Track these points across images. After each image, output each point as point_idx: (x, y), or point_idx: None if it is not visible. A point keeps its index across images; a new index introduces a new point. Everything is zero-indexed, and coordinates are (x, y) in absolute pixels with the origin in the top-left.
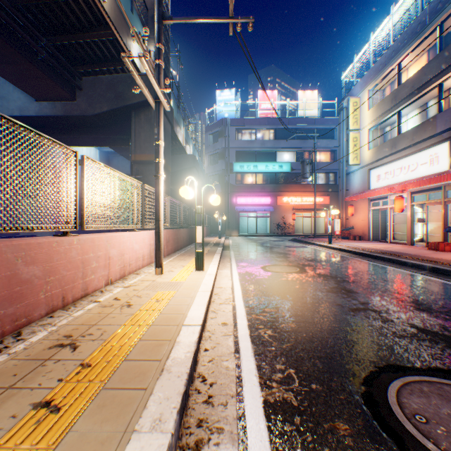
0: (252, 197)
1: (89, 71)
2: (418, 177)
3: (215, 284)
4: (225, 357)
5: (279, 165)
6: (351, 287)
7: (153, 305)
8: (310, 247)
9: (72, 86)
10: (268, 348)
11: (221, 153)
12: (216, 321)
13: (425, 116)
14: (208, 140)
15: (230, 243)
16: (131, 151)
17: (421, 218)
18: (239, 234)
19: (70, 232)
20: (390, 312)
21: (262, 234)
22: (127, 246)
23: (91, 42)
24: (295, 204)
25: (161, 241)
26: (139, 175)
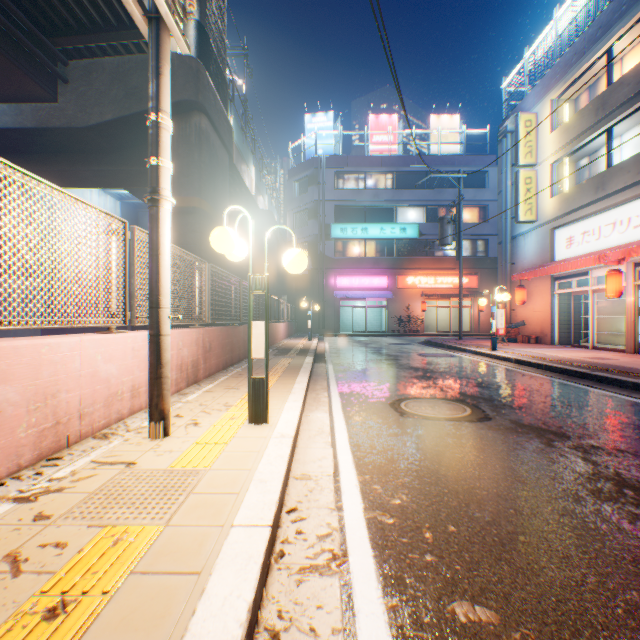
0: (360, 277)
1: (81, 51)
2: None
3: (292, 464)
4: None
5: (401, 228)
6: (638, 476)
7: None
8: (461, 356)
9: (50, 75)
10: None
11: (312, 209)
12: None
13: None
14: (292, 190)
15: (326, 348)
16: None
17: None
18: (339, 333)
19: (69, 330)
20: None
21: (375, 333)
22: (72, 372)
23: None
24: (425, 288)
25: (164, 356)
26: None
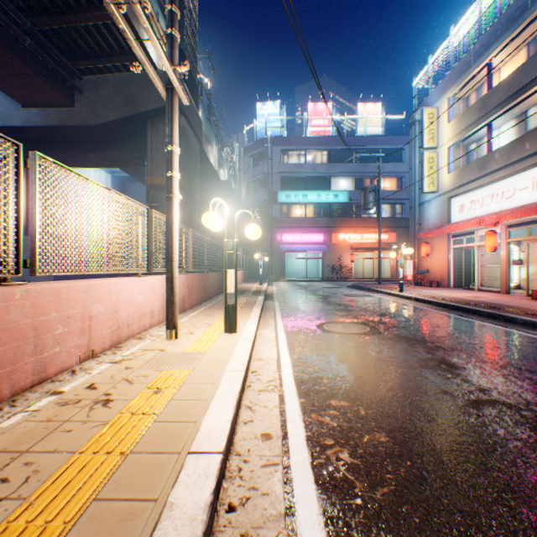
0: (301, 234)
1: (91, 69)
2: (516, 206)
3: (253, 353)
4: (268, 532)
5: (334, 195)
6: (453, 359)
7: (148, 401)
8: (376, 296)
9: (70, 87)
10: (350, 501)
11: (263, 179)
12: (252, 430)
13: (524, 128)
14: (246, 164)
15: (273, 291)
16: (147, 172)
17: (517, 258)
18: (284, 279)
19: (74, 276)
20: (535, 408)
21: (313, 279)
22: (124, 299)
23: (91, 28)
24: (354, 242)
25: (175, 291)
26: (155, 202)
